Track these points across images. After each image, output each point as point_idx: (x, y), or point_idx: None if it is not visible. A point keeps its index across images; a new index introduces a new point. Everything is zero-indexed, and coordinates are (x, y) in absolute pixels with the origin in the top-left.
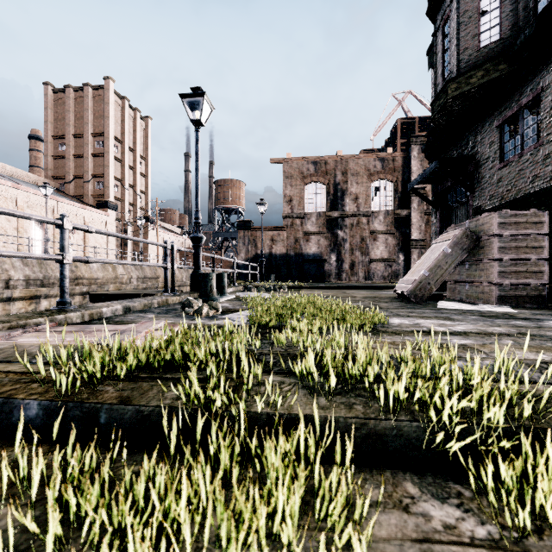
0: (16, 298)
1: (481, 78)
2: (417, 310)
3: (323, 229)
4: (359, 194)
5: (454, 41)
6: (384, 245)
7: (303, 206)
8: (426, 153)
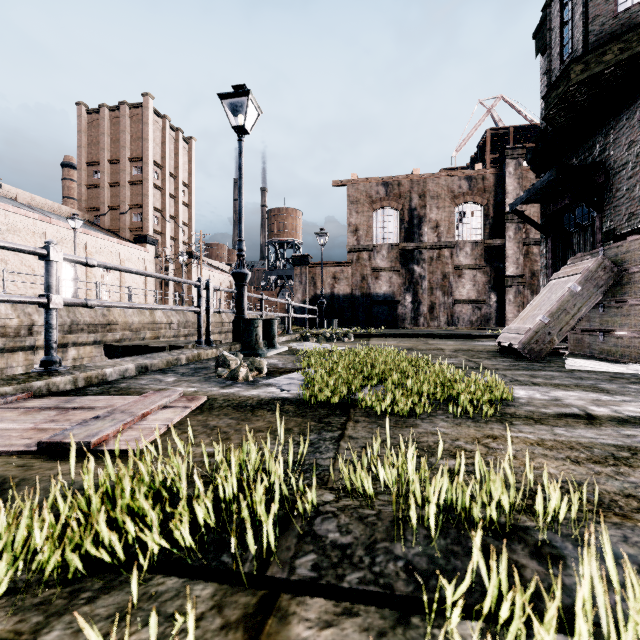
0: (40, 347)
1: (620, 53)
2: (540, 372)
3: (396, 264)
4: (440, 221)
5: (578, 8)
6: (471, 283)
7: (371, 237)
8: (532, 163)
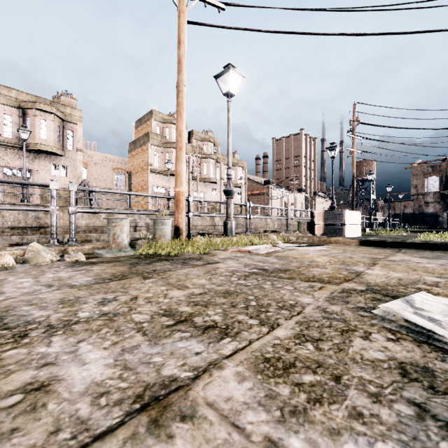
0: None
1: None
2: None
3: (438, 200)
4: None
5: None
6: None
7: (424, 189)
8: None
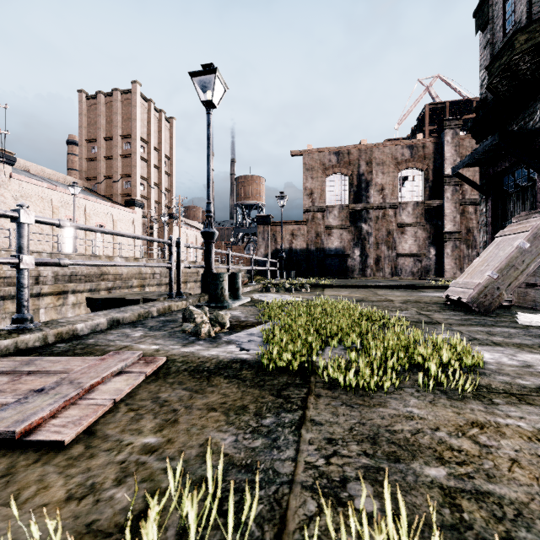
0: (45, 294)
1: None
2: (495, 328)
3: (346, 223)
4: (385, 185)
5: None
6: (413, 238)
7: (324, 199)
8: (473, 130)
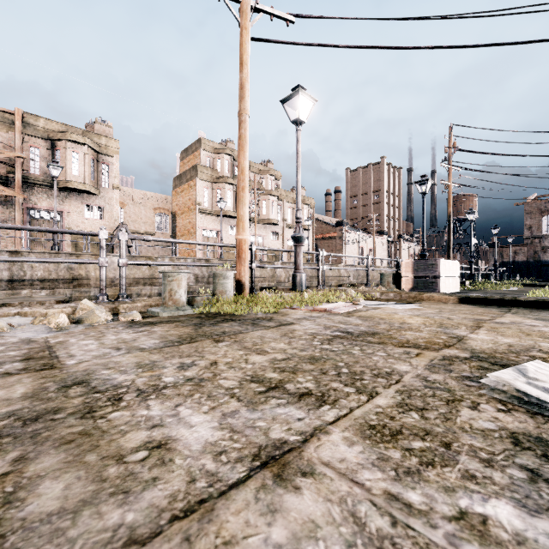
0: None
1: None
2: None
3: None
4: None
5: None
6: None
7: (540, 230)
8: None
